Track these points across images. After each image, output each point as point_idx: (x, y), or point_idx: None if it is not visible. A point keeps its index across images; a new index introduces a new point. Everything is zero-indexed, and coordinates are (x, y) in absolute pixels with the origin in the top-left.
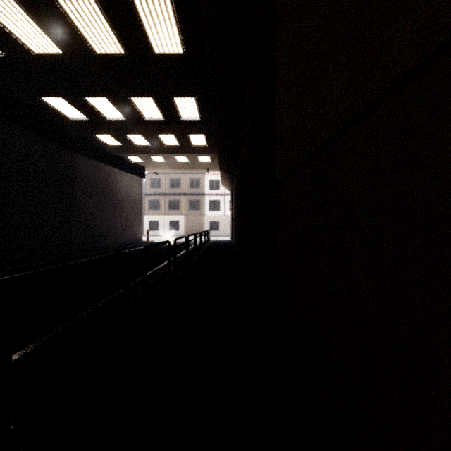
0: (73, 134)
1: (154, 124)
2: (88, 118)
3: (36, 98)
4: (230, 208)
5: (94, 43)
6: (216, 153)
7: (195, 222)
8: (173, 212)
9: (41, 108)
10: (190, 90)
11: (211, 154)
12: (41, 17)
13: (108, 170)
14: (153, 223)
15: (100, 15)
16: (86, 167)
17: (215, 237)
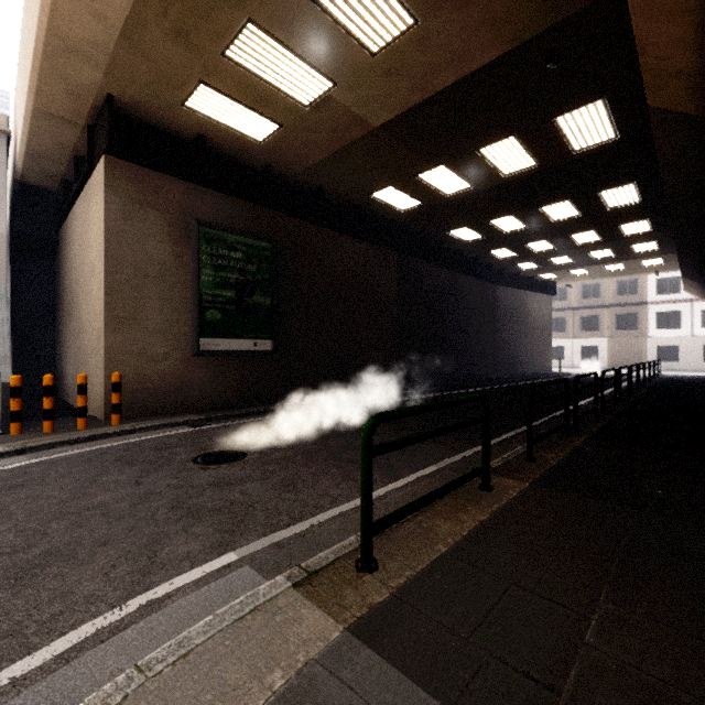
0: (494, 268)
1: (587, 246)
2: (518, 255)
3: (484, 252)
4: (703, 324)
5: (555, 218)
6: (675, 253)
7: (628, 348)
8: (588, 334)
9: (482, 257)
10: (642, 216)
11: (664, 256)
12: (523, 217)
13: (519, 295)
14: (555, 349)
15: (568, 206)
16: (503, 296)
17: (671, 372)
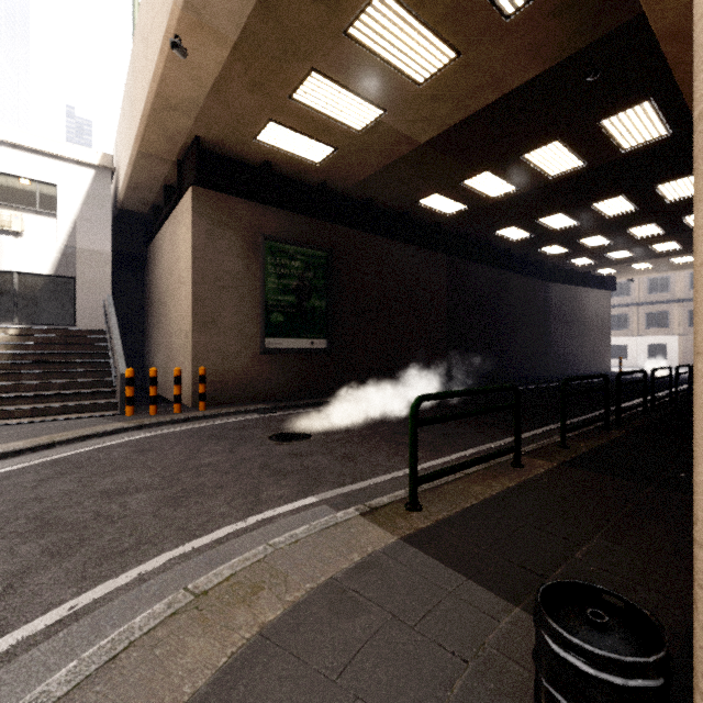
0: (545, 265)
1: (648, 239)
2: (570, 251)
3: (534, 250)
4: None
5: (608, 213)
6: None
7: None
8: (655, 331)
9: (532, 255)
10: None
11: None
12: (574, 214)
13: (573, 292)
14: (617, 348)
15: (622, 201)
16: (555, 293)
17: None
